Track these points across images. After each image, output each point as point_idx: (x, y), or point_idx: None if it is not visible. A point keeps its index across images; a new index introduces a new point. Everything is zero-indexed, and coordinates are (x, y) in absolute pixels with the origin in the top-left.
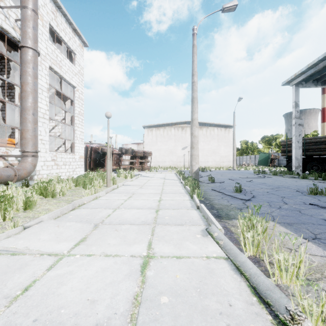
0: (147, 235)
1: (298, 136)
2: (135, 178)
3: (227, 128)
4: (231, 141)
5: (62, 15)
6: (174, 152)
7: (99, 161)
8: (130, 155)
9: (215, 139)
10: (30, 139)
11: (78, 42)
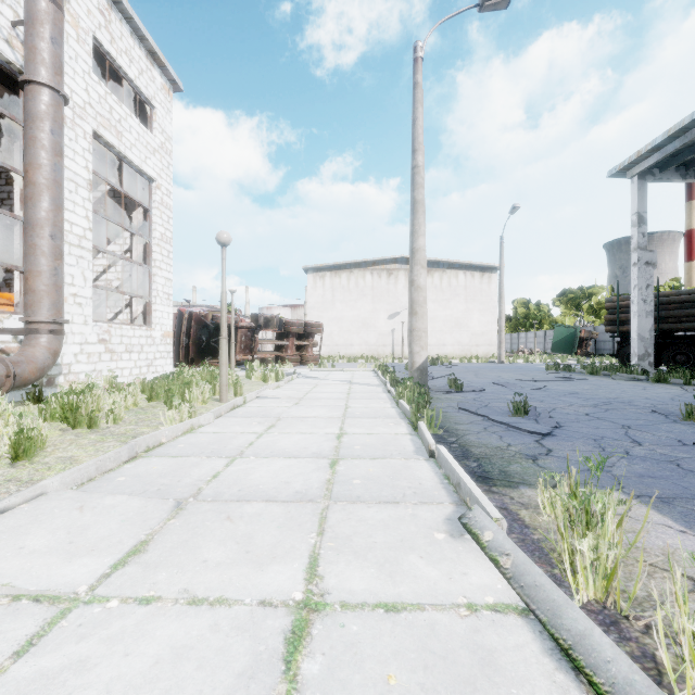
0: (307, 532)
1: (644, 288)
2: (286, 381)
3: (487, 272)
4: (495, 301)
5: (124, 18)
6: (372, 323)
7: (208, 344)
8: (276, 330)
9: (459, 297)
10: (45, 293)
11: (159, 81)
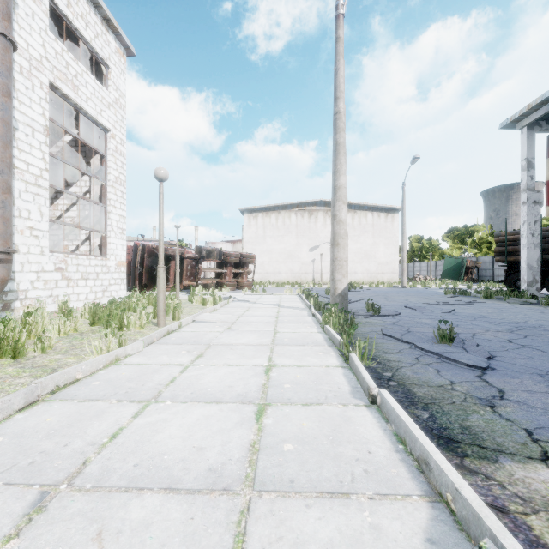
0: None
1: (532, 224)
2: (222, 305)
3: (391, 212)
4: (397, 237)
5: None
6: (296, 255)
7: None
8: (216, 260)
9: (368, 233)
10: None
11: (114, 45)
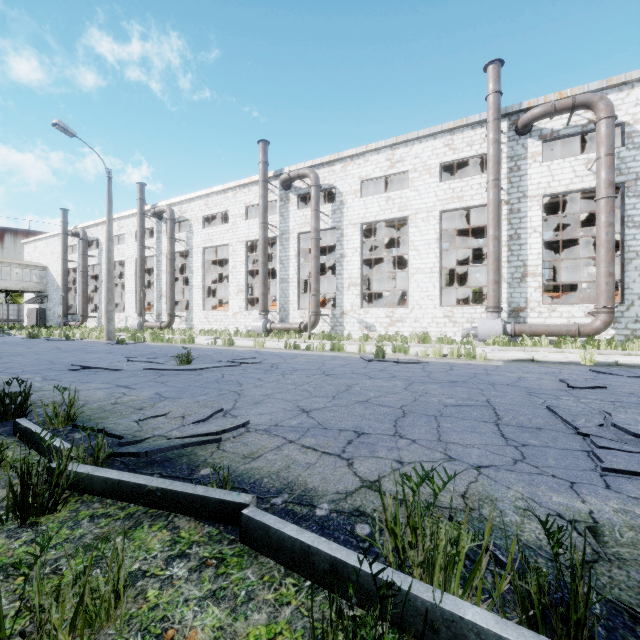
0: None
1: None
2: None
3: None
4: None
5: None
6: None
7: None
8: None
9: None
10: (600, 294)
11: None
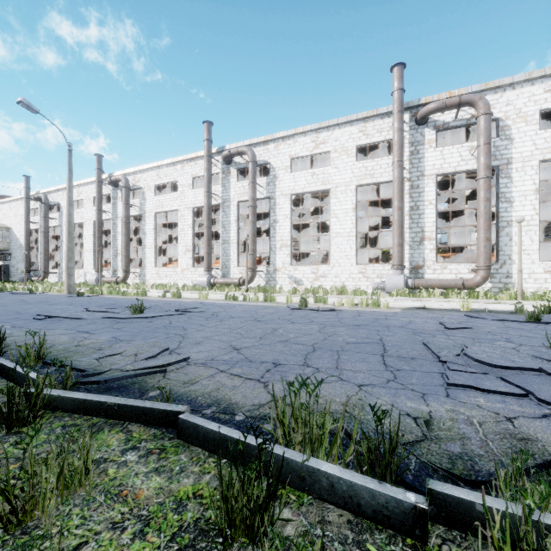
0: None
1: None
2: None
3: None
4: None
5: None
6: None
7: None
8: None
9: None
10: (480, 255)
11: None
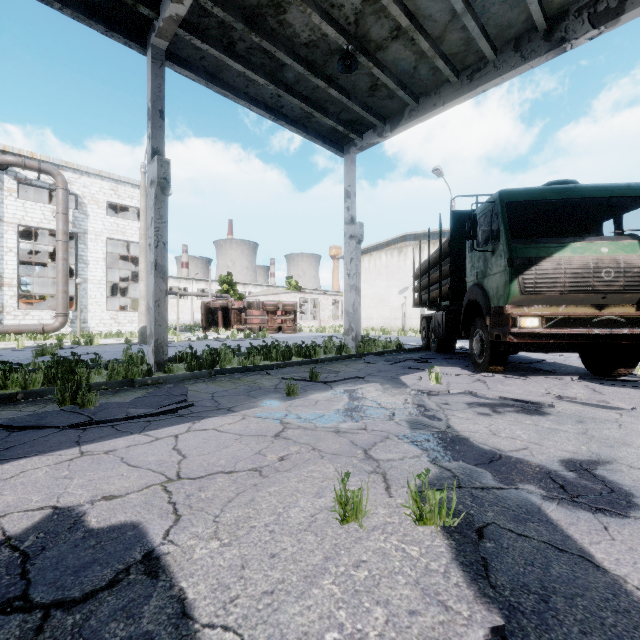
0: None
1: (349, 262)
2: None
3: None
4: None
5: (127, 183)
6: (386, 299)
7: (213, 319)
8: (258, 309)
9: None
10: (59, 304)
11: None
